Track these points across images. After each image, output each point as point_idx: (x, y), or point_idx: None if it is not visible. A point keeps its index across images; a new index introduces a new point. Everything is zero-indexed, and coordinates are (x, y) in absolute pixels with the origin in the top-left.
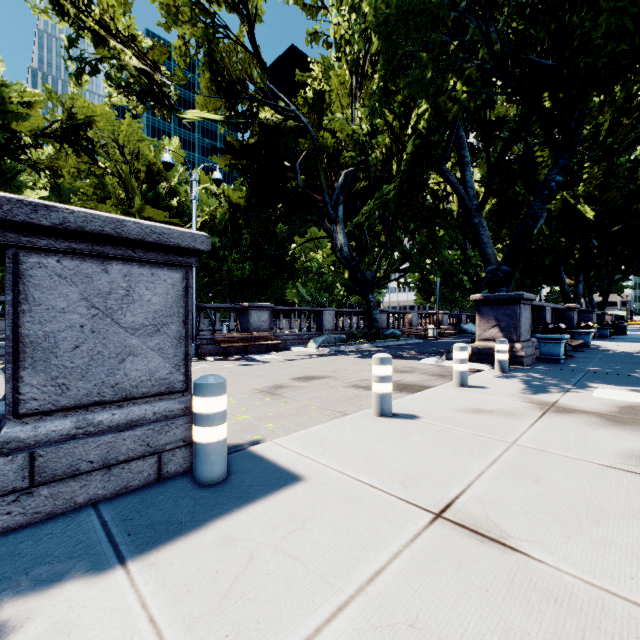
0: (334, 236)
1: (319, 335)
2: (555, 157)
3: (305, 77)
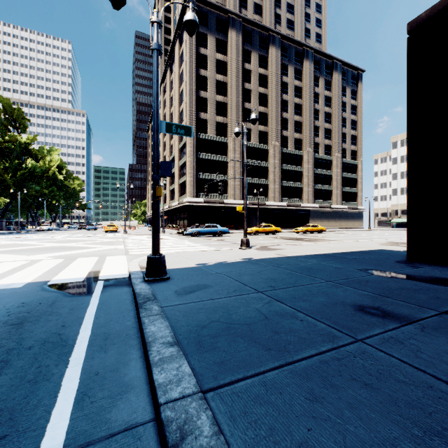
0: None
1: None
2: (12, 197)
3: None
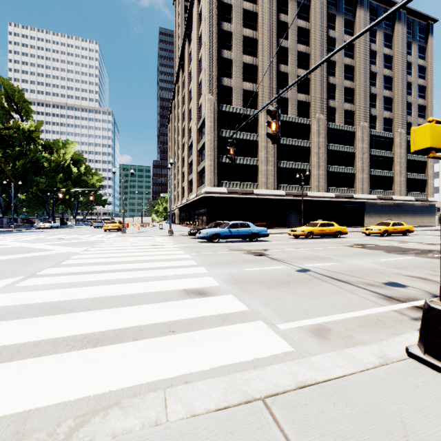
0: None
1: None
2: (15, 191)
3: None
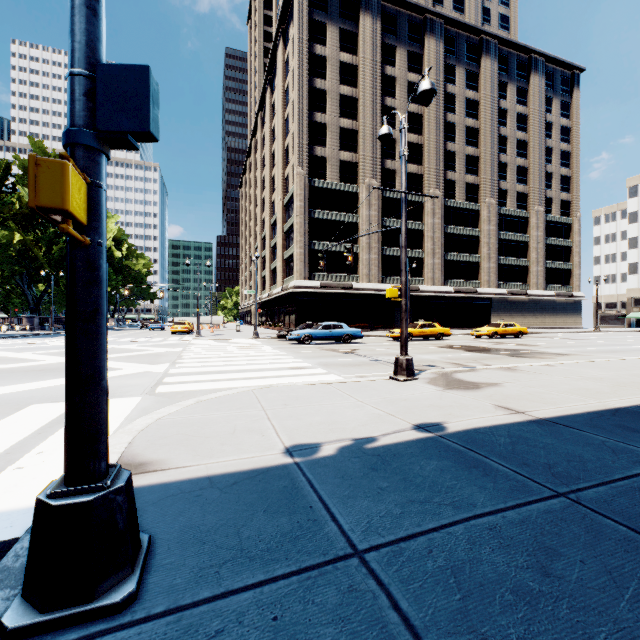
0: None
1: None
2: (48, 283)
3: None
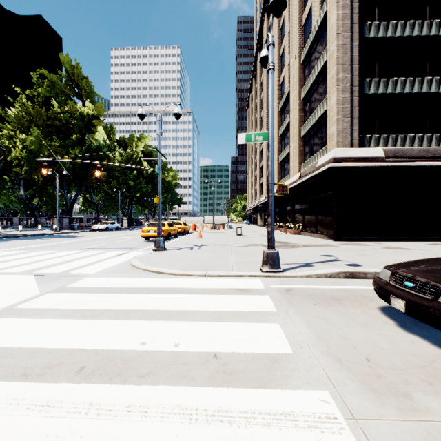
0: (18, 194)
1: (11, 226)
2: (78, 187)
3: (4, 127)
